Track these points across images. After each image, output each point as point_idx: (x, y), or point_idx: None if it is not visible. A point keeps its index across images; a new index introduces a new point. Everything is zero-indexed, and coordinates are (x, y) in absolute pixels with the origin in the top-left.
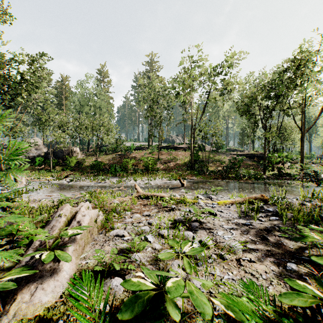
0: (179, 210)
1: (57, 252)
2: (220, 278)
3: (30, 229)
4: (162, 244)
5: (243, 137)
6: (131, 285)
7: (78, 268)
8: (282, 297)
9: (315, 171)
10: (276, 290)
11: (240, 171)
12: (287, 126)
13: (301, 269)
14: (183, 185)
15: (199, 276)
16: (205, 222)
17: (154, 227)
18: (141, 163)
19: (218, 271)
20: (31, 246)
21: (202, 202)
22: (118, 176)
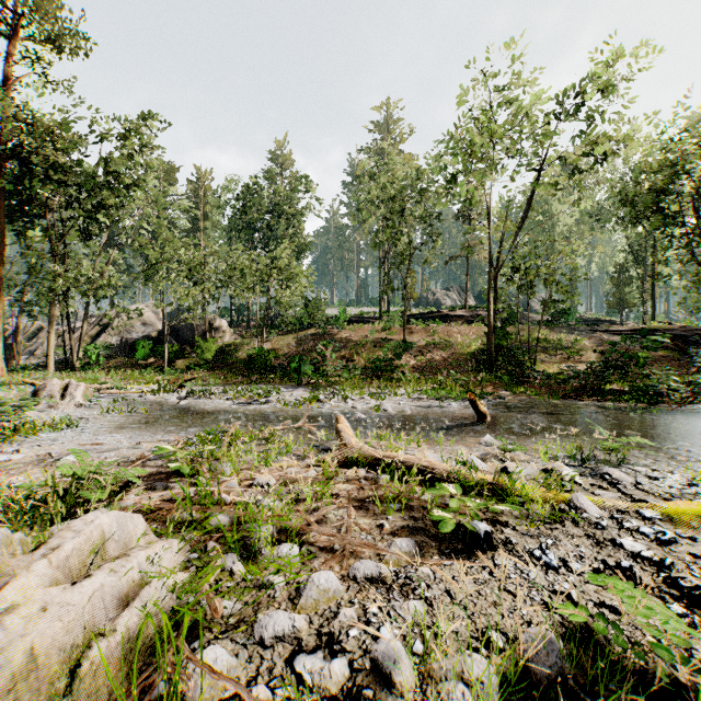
0: (508, 548)
1: None
2: None
3: None
4: None
5: (619, 288)
6: None
7: None
8: None
9: None
10: None
11: (662, 378)
12: None
13: None
14: (483, 419)
15: None
16: None
17: None
18: (362, 354)
19: None
20: None
21: (591, 504)
22: (305, 384)
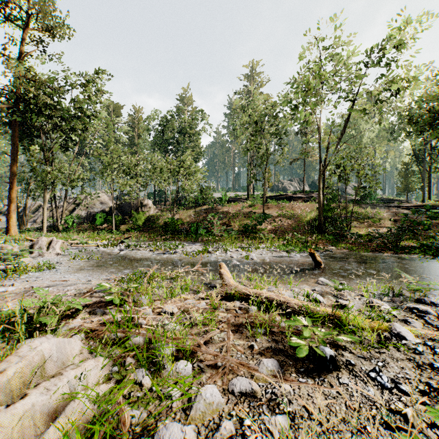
0: (349, 368)
1: None
2: None
3: None
4: None
5: (405, 179)
6: None
7: None
8: None
9: None
10: None
11: None
12: None
13: None
14: (318, 266)
15: None
16: None
17: None
18: (236, 222)
19: None
20: None
21: (408, 333)
22: (200, 241)
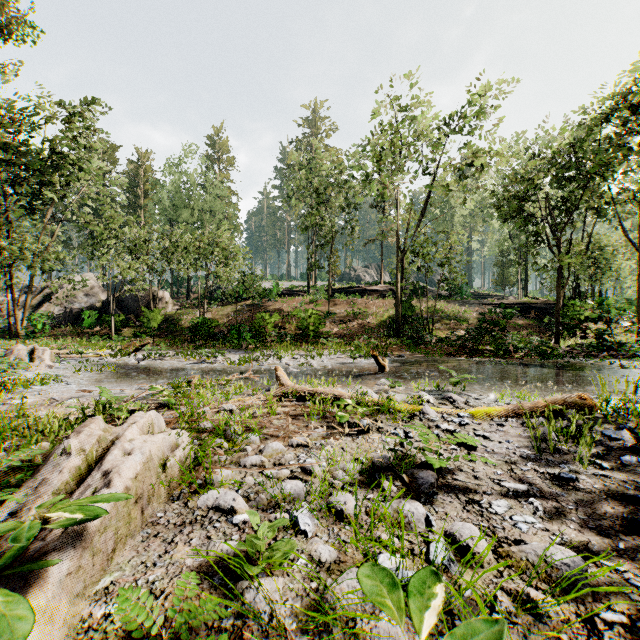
0: (379, 431)
1: None
2: None
3: None
4: (338, 541)
5: (503, 269)
6: None
7: (75, 639)
8: None
9: None
10: None
11: (510, 339)
12: (603, 244)
13: None
14: (383, 370)
15: None
16: (451, 468)
17: (317, 487)
18: (293, 323)
19: None
20: None
21: (432, 410)
22: (244, 348)
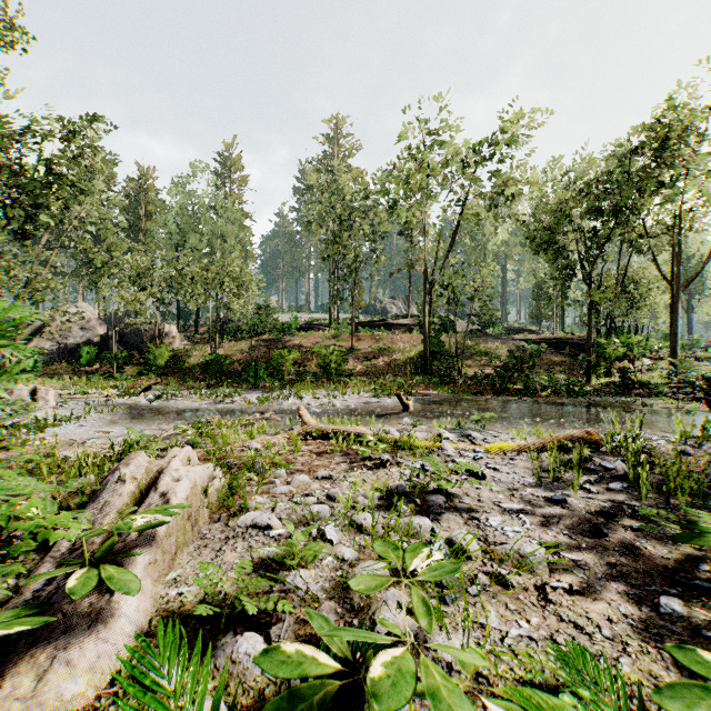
0: (398, 465)
1: (107, 569)
2: (499, 635)
3: (43, 514)
4: (359, 546)
5: (539, 302)
6: (281, 664)
7: (160, 608)
8: (665, 695)
9: (706, 378)
10: (640, 669)
11: (536, 378)
12: (639, 278)
13: (695, 612)
14: (407, 409)
15: (449, 631)
16: (459, 494)
17: (341, 507)
18: (313, 360)
19: (494, 616)
20: (51, 551)
21: (450, 446)
22: (262, 388)
